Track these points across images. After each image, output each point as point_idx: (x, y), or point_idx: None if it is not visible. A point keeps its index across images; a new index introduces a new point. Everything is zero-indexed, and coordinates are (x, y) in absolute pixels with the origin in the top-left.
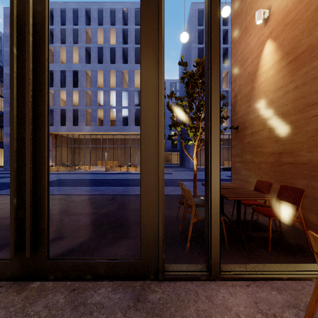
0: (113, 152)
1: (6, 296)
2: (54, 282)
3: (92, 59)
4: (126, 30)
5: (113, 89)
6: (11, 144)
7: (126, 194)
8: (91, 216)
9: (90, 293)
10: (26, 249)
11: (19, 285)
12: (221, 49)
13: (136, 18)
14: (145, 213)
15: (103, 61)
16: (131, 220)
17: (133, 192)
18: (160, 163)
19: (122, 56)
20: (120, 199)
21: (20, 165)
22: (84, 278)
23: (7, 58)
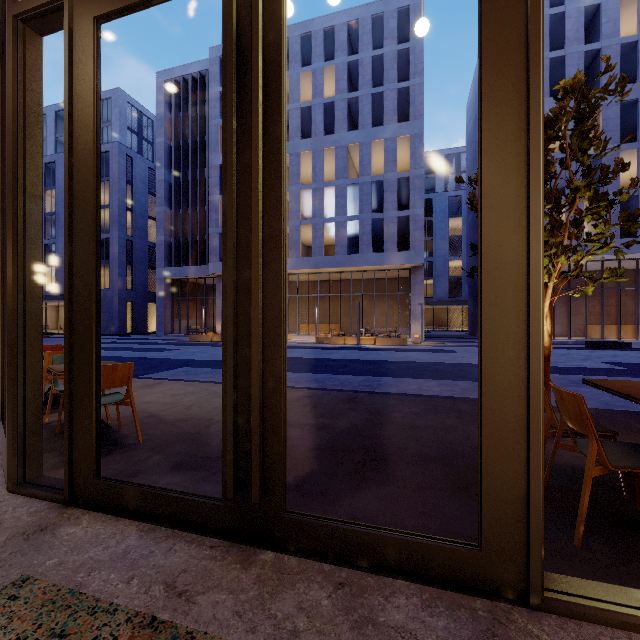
0: (329, 306)
1: (226, 569)
2: (298, 559)
3: (292, 132)
4: (354, 64)
5: (329, 184)
6: (229, 293)
7: (368, 390)
8: (323, 433)
9: (377, 600)
10: (253, 487)
11: (240, 552)
12: (581, 56)
13: (374, 34)
14: (493, 446)
15: (310, 133)
16: (406, 449)
17: (383, 388)
18: (534, 329)
19: (347, 117)
20: (368, 402)
21: (238, 332)
22: (353, 564)
23: (161, 154)
